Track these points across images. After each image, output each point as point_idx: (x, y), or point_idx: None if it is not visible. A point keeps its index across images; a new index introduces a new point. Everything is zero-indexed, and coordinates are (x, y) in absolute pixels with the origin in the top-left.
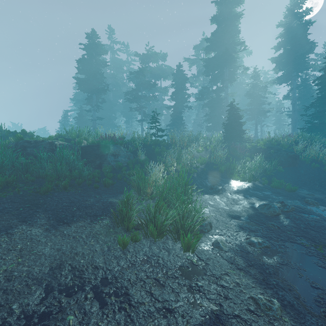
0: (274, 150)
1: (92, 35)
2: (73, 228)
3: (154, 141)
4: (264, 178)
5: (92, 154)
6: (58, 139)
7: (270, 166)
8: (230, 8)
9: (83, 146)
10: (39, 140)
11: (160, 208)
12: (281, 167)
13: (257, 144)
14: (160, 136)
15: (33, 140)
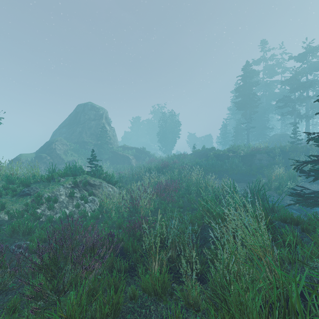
0: None
1: (246, 66)
2: (241, 184)
3: (293, 148)
4: None
5: (246, 159)
6: (228, 151)
7: None
8: None
9: (241, 155)
10: (222, 154)
11: (271, 182)
12: None
13: None
14: (300, 143)
15: (220, 154)
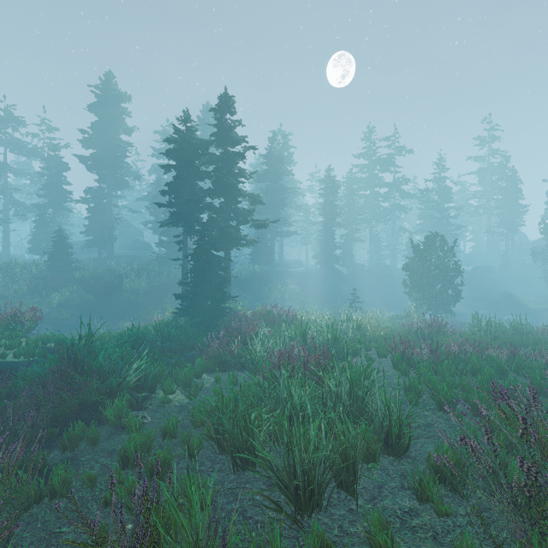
0: (96, 280)
1: None
2: None
3: None
4: (61, 309)
5: None
6: None
7: (80, 297)
8: (113, 101)
9: None
10: None
11: None
12: (94, 298)
13: (86, 274)
14: None
15: None
